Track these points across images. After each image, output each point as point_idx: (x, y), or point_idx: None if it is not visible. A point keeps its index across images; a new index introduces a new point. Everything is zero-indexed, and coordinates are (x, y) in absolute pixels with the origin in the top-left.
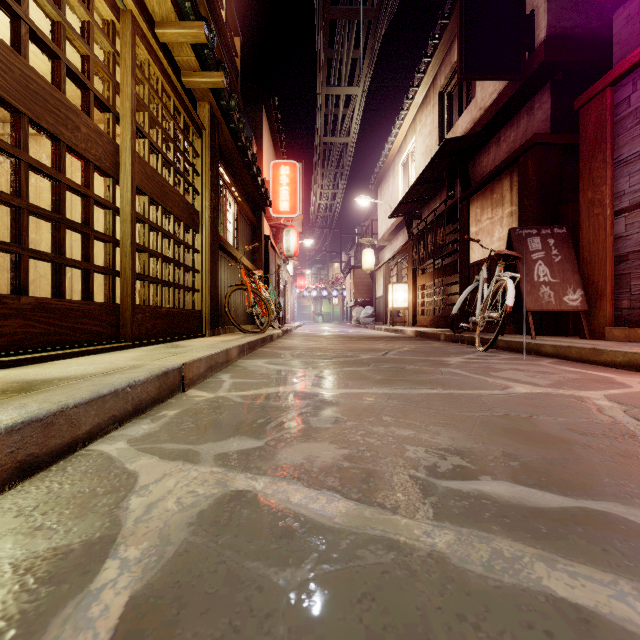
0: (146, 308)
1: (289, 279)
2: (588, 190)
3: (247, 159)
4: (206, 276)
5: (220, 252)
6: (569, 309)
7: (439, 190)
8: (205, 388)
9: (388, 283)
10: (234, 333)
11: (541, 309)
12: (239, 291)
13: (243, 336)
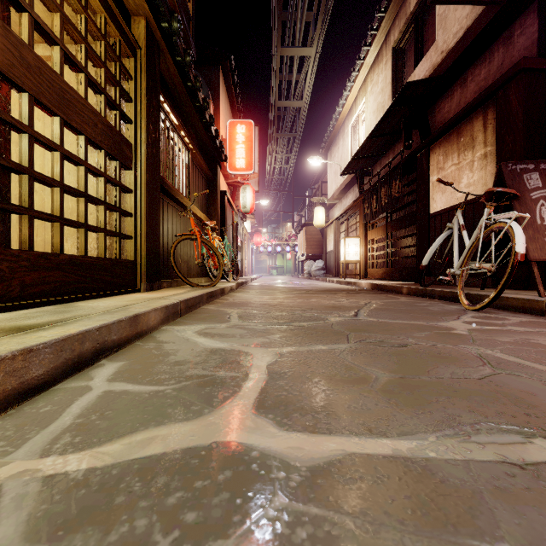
0: (22, 254)
1: (247, 236)
2: None
3: (198, 104)
4: (141, 221)
5: (166, 199)
6: None
7: (391, 145)
8: (9, 427)
9: (338, 238)
10: (181, 286)
11: None
12: (192, 243)
13: (186, 291)
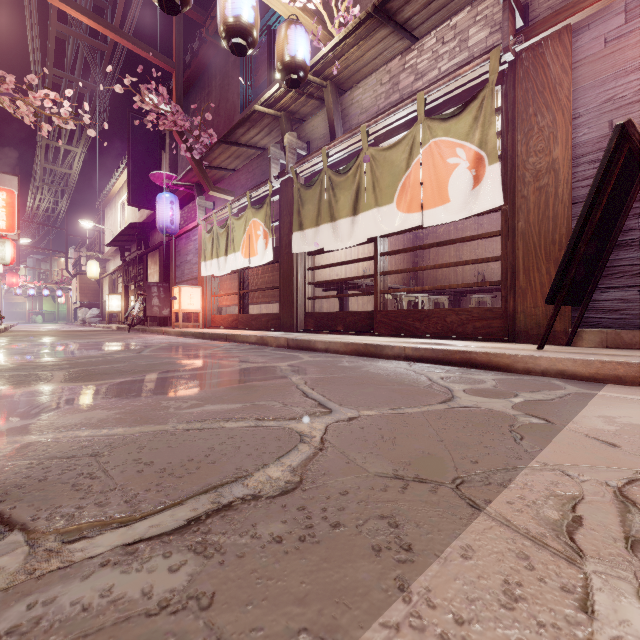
0: None
1: None
2: (171, 272)
3: None
4: None
5: None
6: (164, 316)
7: None
8: None
9: (112, 291)
10: None
11: (153, 316)
12: None
13: None
